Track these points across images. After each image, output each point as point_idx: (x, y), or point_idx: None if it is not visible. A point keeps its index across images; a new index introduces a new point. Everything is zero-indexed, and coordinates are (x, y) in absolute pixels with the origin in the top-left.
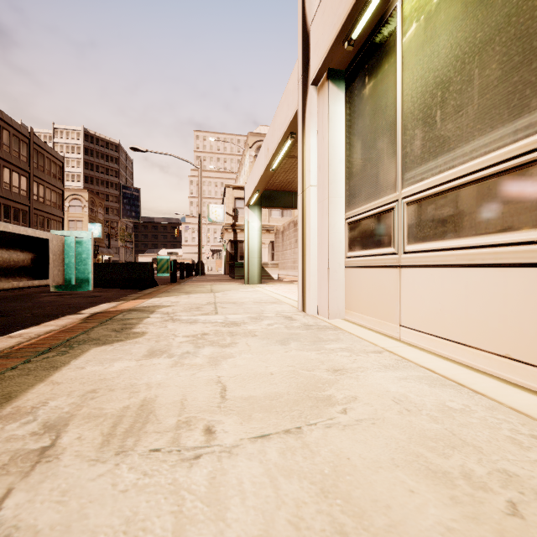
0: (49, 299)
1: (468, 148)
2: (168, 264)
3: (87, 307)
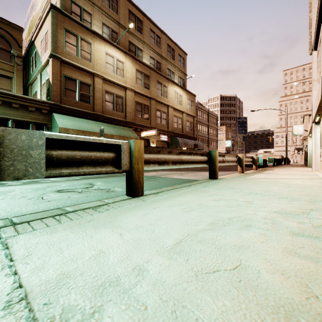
0: None
1: None
2: (272, 160)
3: None
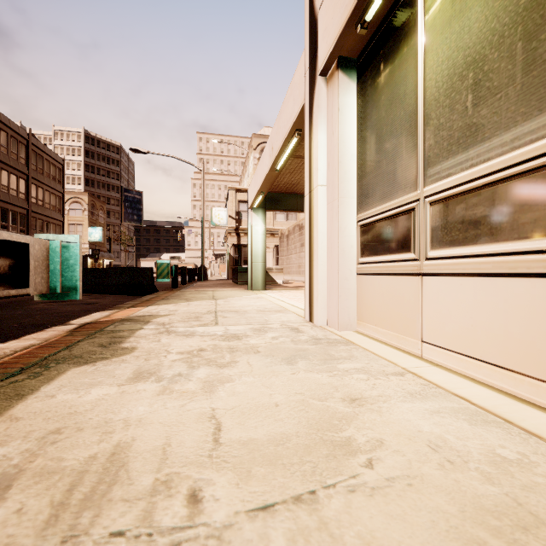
0: (42, 307)
1: (508, 137)
2: (168, 269)
3: (80, 316)
